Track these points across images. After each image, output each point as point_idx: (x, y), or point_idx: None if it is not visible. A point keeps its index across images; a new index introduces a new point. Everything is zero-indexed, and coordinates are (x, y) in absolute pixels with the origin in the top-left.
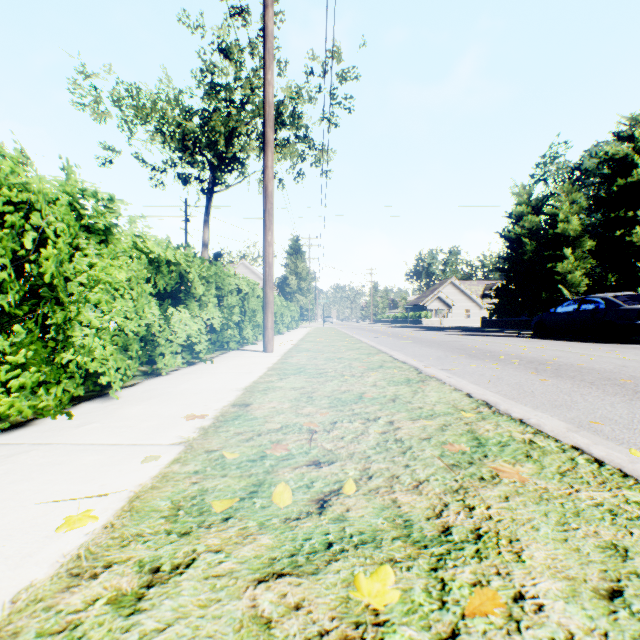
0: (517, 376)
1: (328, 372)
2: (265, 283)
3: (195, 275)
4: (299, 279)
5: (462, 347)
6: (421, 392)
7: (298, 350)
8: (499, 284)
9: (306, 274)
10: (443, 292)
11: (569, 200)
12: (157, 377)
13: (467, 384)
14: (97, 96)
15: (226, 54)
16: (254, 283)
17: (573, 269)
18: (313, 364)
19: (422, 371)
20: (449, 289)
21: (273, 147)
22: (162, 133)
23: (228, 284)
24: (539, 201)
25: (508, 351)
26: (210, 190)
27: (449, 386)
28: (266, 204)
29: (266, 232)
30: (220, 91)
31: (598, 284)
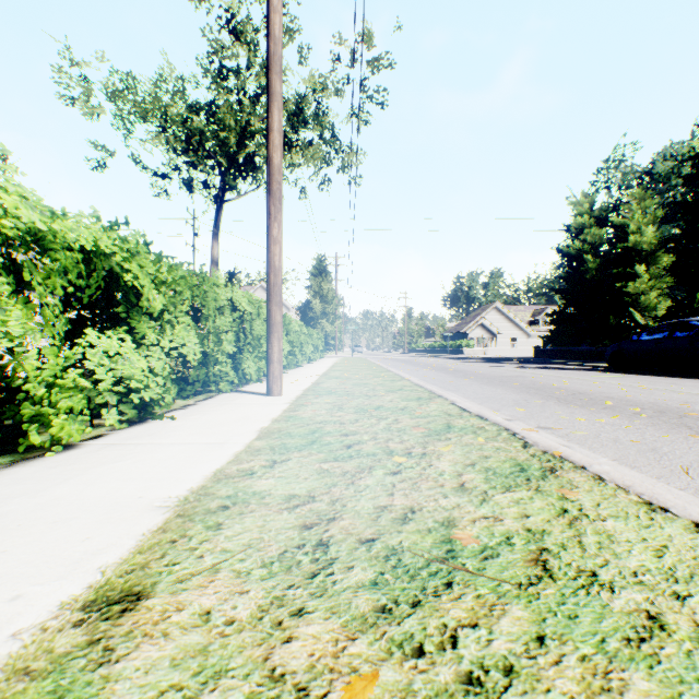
0: (679, 444)
1: (362, 442)
2: (269, 297)
3: (145, 277)
4: (324, 302)
5: (535, 385)
6: (584, 519)
7: (317, 392)
8: (549, 309)
9: (332, 297)
10: (486, 318)
11: (641, 208)
12: (40, 457)
13: (614, 466)
14: (87, 87)
15: (237, 34)
16: (260, 301)
17: (647, 289)
18: (336, 421)
19: (527, 439)
20: (493, 315)
21: (281, 102)
22: (165, 132)
23: (214, 298)
24: (603, 211)
25: (604, 392)
26: (219, 197)
27: (623, 491)
28: (270, 183)
29: (270, 223)
30: (229, 76)
31: (683, 306)
